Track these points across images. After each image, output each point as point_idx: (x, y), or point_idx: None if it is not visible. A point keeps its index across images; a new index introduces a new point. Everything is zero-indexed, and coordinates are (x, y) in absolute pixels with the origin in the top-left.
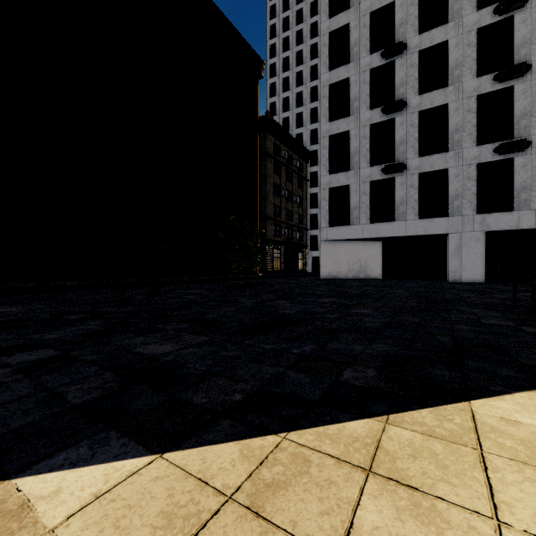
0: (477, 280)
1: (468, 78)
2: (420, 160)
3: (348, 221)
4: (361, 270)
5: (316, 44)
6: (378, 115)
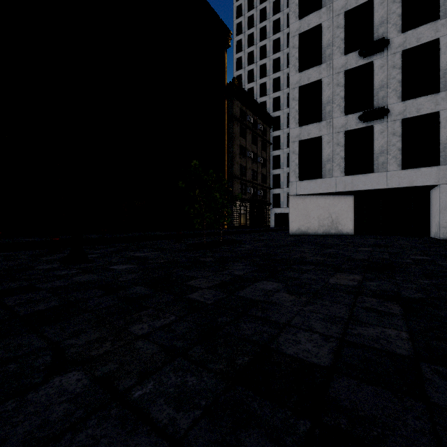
0: None
1: None
2: (403, 104)
3: (320, 174)
4: (332, 225)
5: (279, 20)
6: (354, 59)
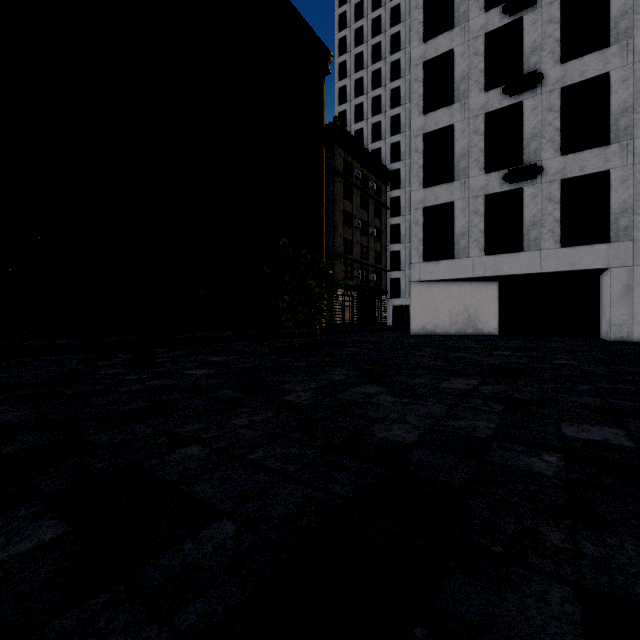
0: None
1: None
2: (562, 160)
3: (451, 253)
4: (469, 322)
5: (399, 34)
6: (498, 98)
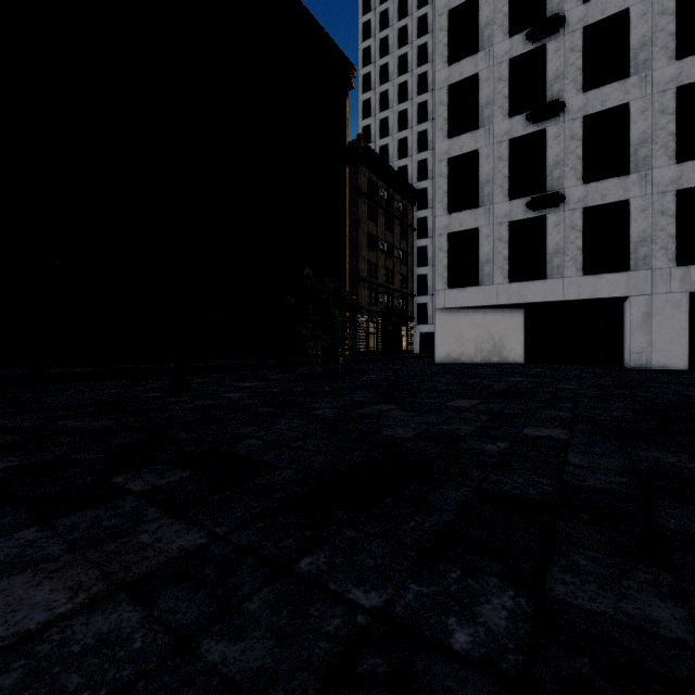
0: (676, 367)
1: (661, 62)
2: (584, 188)
3: (476, 280)
4: (494, 350)
5: (426, 45)
6: (521, 125)
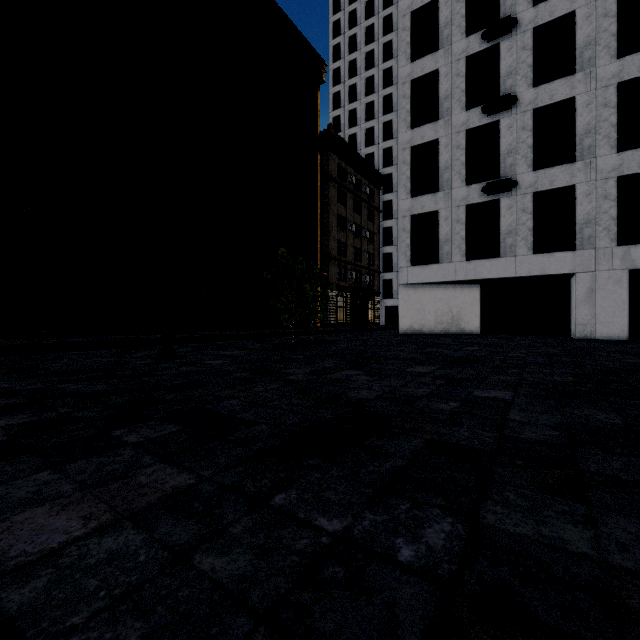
0: (618, 337)
1: (604, 60)
2: (535, 175)
3: (436, 258)
4: (452, 322)
5: (391, 42)
6: (477, 116)
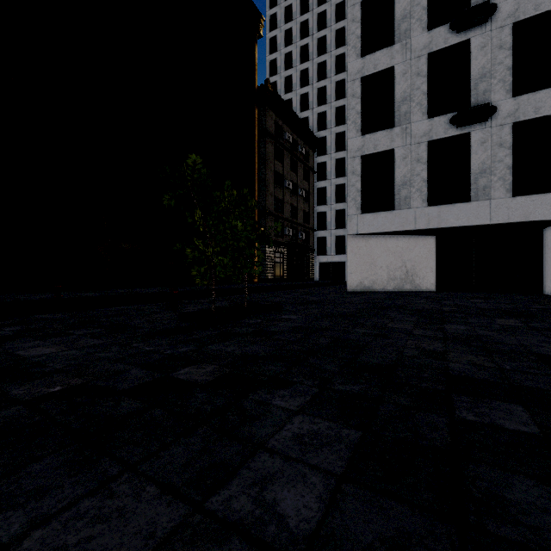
0: None
1: None
2: (515, 101)
3: (391, 205)
4: (406, 278)
5: (325, 13)
6: (442, 37)
